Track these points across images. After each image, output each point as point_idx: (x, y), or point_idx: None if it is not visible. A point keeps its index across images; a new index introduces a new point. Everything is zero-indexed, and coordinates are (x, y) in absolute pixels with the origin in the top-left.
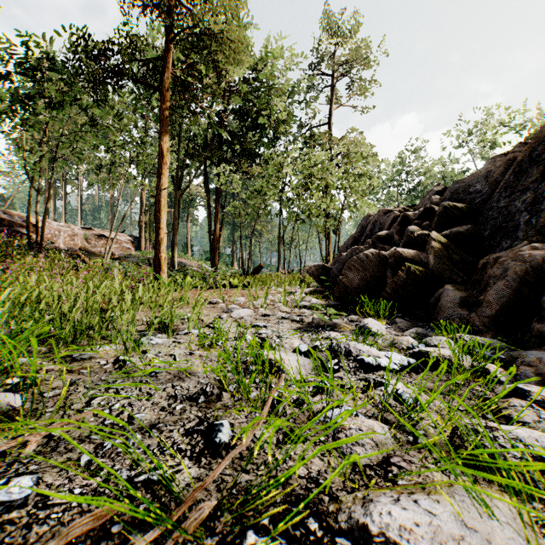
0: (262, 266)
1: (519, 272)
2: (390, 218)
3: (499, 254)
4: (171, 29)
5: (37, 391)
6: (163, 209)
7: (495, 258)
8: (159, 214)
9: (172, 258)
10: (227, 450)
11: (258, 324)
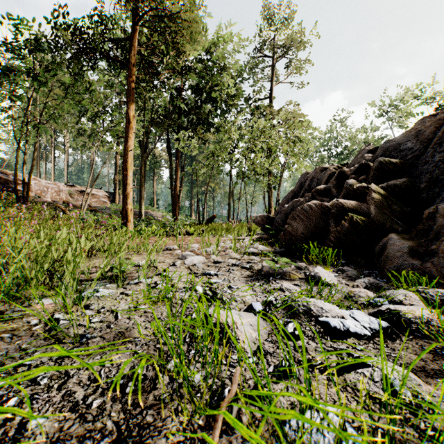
0: (215, 216)
1: None
2: (326, 174)
3: None
4: (136, 12)
5: None
6: (130, 167)
7: (443, 207)
8: (126, 171)
9: (140, 210)
10: None
11: (209, 272)
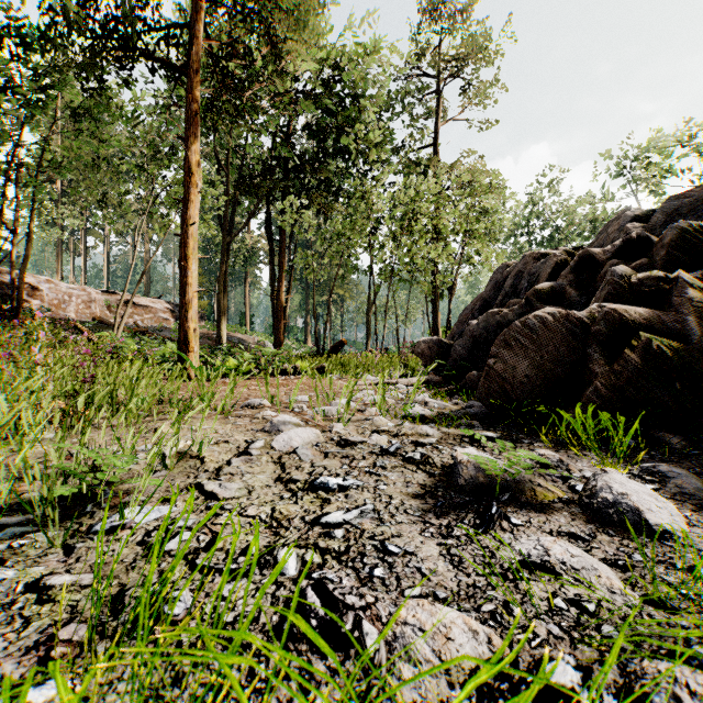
0: (344, 342)
1: None
2: (549, 264)
3: None
4: None
5: None
6: (193, 254)
7: None
8: (186, 262)
9: (218, 331)
10: None
11: (325, 480)
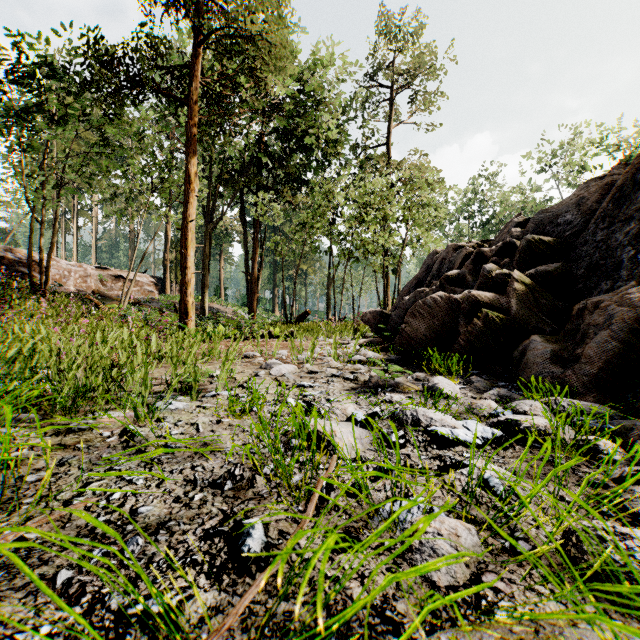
0: (308, 312)
1: (628, 320)
2: (461, 255)
3: (599, 297)
4: (200, 30)
5: (16, 473)
6: (191, 244)
7: (594, 302)
8: (186, 250)
9: (202, 303)
10: (258, 564)
11: (303, 383)
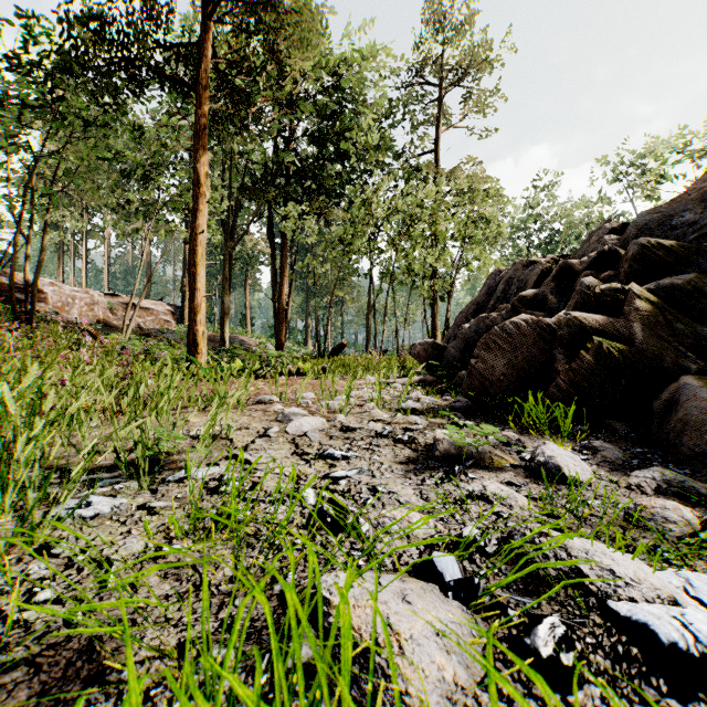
0: (345, 344)
1: None
2: (536, 272)
3: None
4: None
5: None
6: (201, 261)
7: None
8: (195, 268)
9: (221, 334)
10: None
11: (332, 452)
